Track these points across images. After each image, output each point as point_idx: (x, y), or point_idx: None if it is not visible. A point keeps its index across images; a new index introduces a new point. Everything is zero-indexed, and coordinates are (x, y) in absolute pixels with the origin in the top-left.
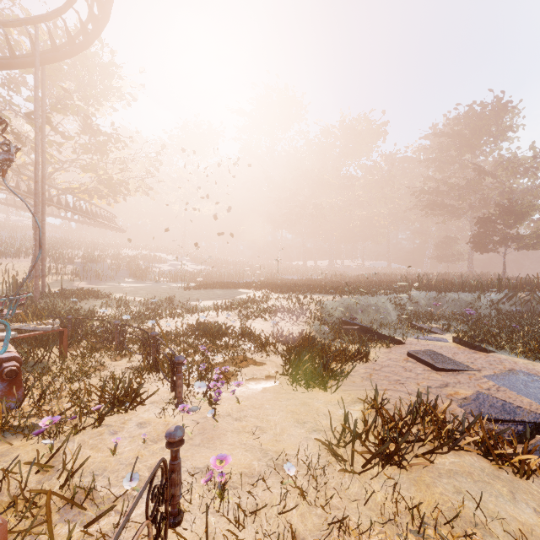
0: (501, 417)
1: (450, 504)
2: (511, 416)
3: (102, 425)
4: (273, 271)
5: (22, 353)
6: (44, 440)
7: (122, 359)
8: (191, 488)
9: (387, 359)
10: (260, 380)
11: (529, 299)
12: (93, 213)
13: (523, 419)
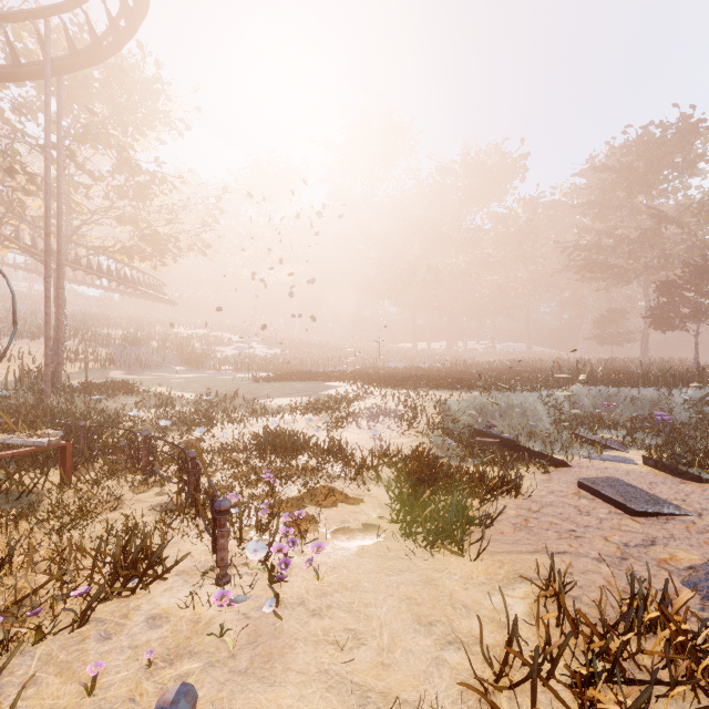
0: None
1: None
2: None
3: (89, 620)
4: (373, 356)
5: (5, 478)
6: None
7: (149, 490)
8: None
9: (548, 493)
10: (354, 532)
11: None
12: (134, 279)
13: None
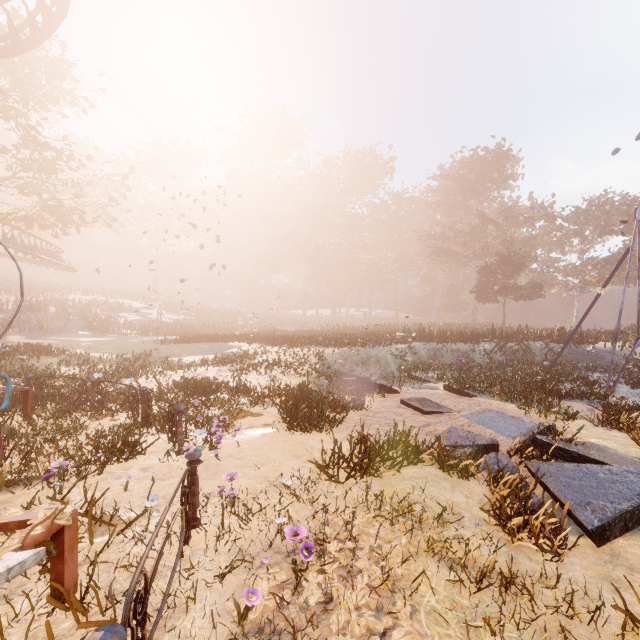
0: (464, 443)
1: (405, 494)
2: (471, 442)
3: (104, 473)
4: (268, 321)
5: None
6: (48, 486)
7: (104, 419)
8: (207, 501)
9: (382, 407)
10: (258, 429)
11: (517, 349)
12: (31, 246)
13: (479, 443)
